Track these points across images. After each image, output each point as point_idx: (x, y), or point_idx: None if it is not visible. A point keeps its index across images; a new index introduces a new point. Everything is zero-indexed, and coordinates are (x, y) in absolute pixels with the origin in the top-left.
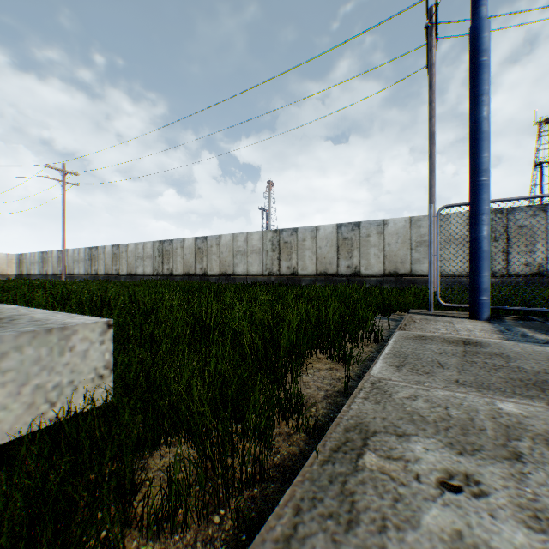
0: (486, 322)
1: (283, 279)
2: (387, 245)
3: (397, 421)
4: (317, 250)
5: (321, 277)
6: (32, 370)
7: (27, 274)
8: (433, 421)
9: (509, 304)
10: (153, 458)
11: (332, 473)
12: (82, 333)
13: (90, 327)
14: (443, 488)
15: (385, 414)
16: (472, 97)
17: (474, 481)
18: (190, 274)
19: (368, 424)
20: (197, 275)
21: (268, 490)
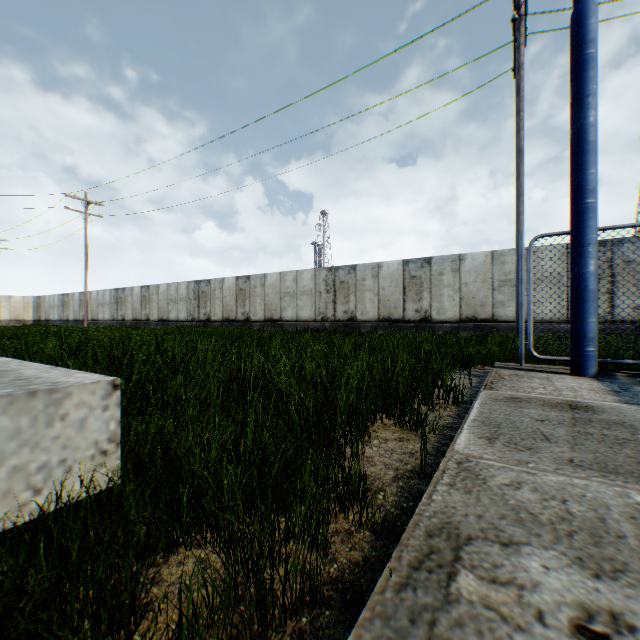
0: (594, 379)
1: (339, 325)
2: (463, 285)
3: (498, 521)
4: (380, 290)
5: (384, 323)
6: (7, 446)
7: (45, 320)
8: (549, 522)
9: (620, 356)
10: (167, 565)
11: (414, 607)
12: (78, 396)
13: (89, 388)
14: (582, 637)
15: (480, 510)
16: (575, 99)
17: (627, 626)
18: (231, 320)
19: (458, 524)
20: (239, 321)
21: (321, 619)
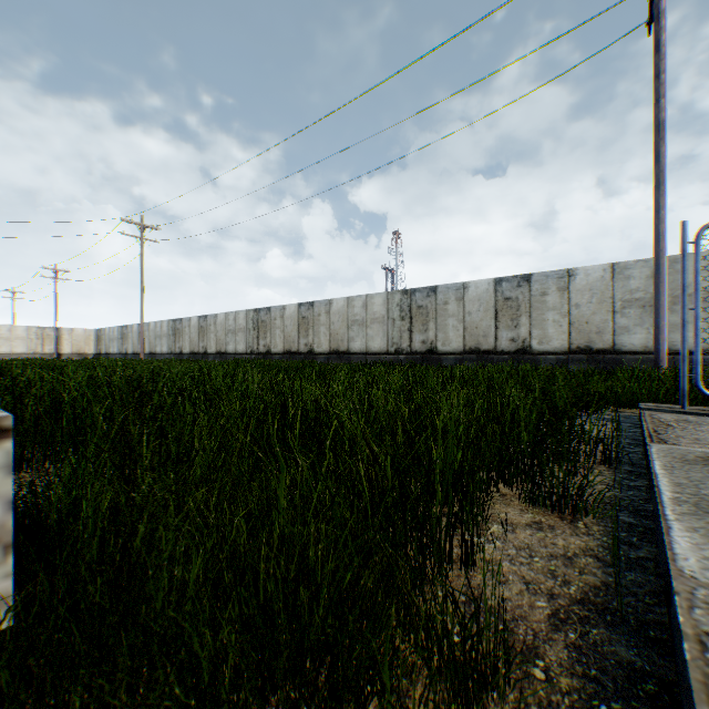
0: None
1: (416, 358)
2: (573, 307)
3: None
4: (466, 316)
5: (471, 355)
6: None
7: (105, 353)
8: None
9: None
10: None
11: None
12: None
13: None
14: None
15: None
16: None
17: None
18: (292, 352)
19: None
20: (301, 353)
21: None
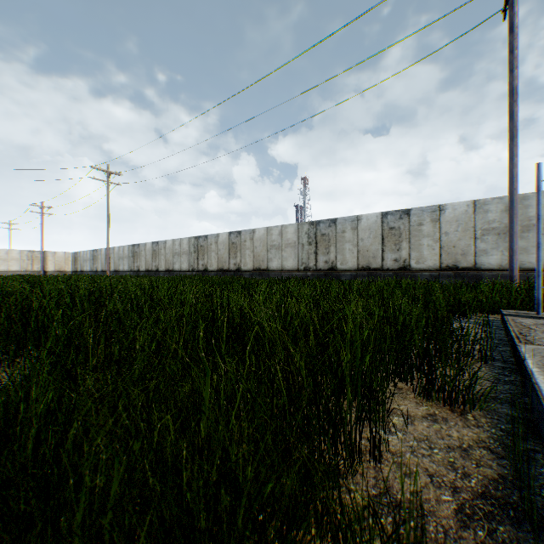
0: None
1: (320, 274)
2: (443, 235)
3: None
4: (359, 242)
5: (363, 272)
6: None
7: (80, 271)
8: None
9: None
10: None
11: None
12: None
13: None
14: None
15: None
16: None
17: None
18: (224, 270)
19: None
20: (231, 271)
21: None
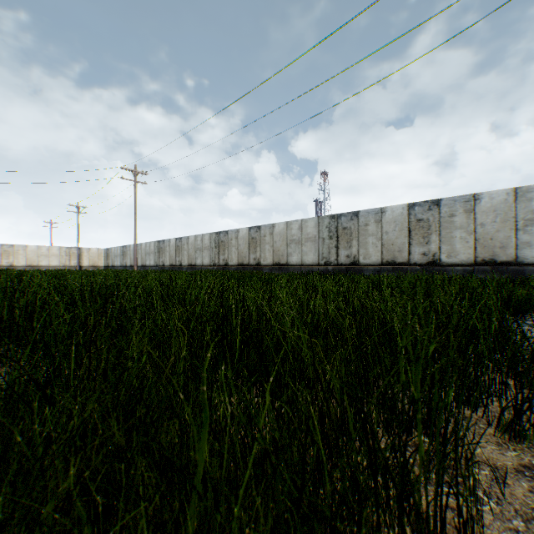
0: None
1: (341, 269)
2: (478, 226)
3: None
4: (383, 235)
5: (387, 267)
6: None
7: (111, 266)
8: None
9: None
10: None
11: None
12: None
13: None
14: None
15: None
16: None
17: None
18: (244, 265)
19: None
20: (251, 266)
21: None
